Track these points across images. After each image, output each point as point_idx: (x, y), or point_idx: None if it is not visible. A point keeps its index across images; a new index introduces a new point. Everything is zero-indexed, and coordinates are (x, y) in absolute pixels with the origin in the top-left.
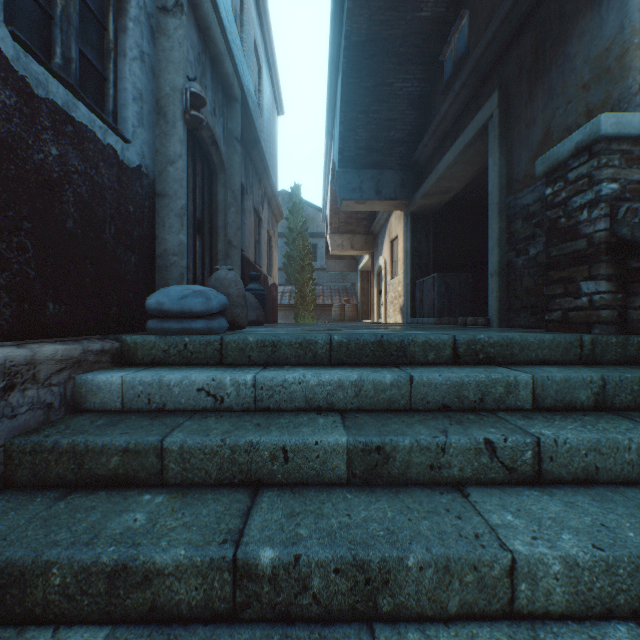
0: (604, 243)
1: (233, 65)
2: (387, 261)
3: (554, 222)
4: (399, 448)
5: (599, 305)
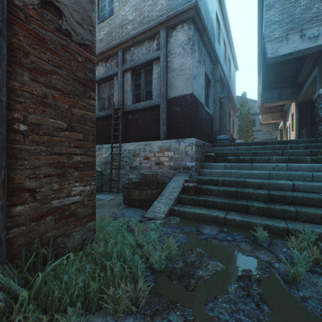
0: (321, 118)
1: (225, 78)
2: (290, 124)
3: (316, 112)
4: (259, 152)
5: (320, 132)
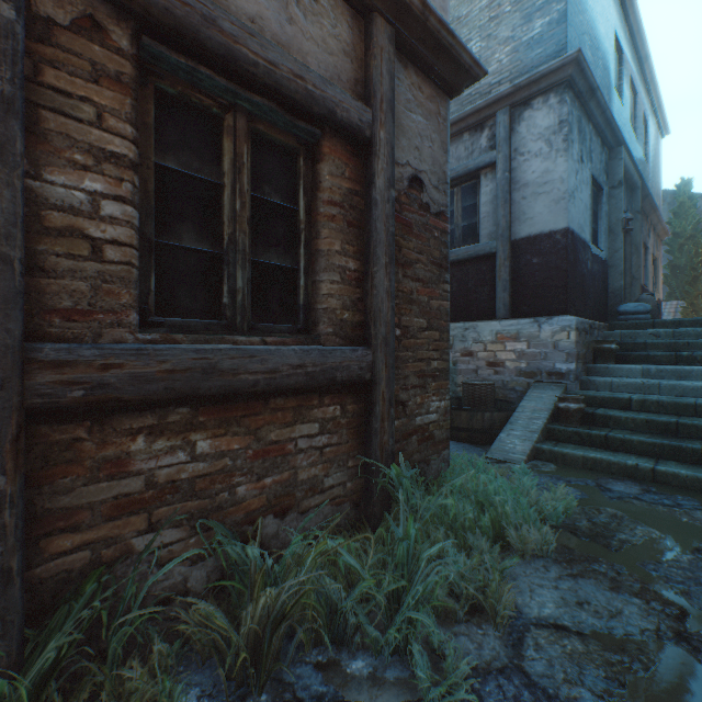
0: None
1: (635, 170)
2: None
3: None
4: None
5: None
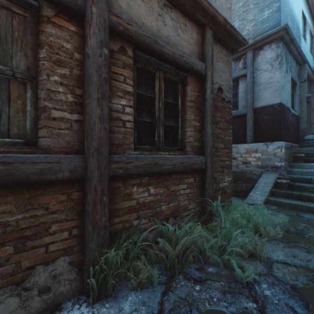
0: None
1: (312, 73)
2: None
3: None
4: None
5: None
